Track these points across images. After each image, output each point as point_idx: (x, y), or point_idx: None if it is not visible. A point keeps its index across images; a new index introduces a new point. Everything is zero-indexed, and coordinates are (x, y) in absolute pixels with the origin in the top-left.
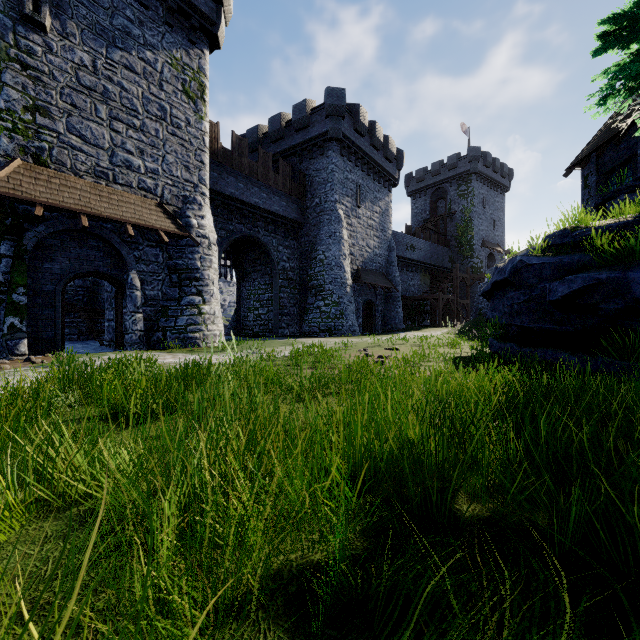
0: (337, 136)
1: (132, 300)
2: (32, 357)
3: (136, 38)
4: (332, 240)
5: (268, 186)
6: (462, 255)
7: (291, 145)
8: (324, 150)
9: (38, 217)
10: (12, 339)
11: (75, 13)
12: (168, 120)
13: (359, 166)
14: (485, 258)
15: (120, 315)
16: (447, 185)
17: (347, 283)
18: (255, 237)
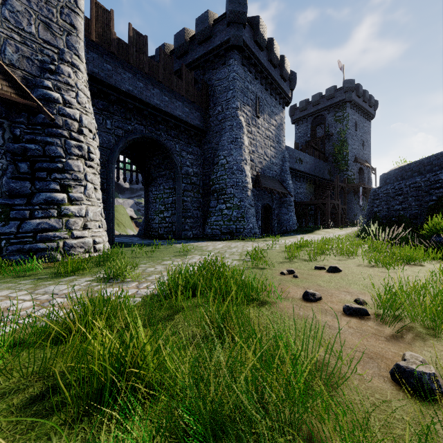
0: (238, 43)
1: None
2: None
3: None
4: (233, 145)
5: (170, 90)
6: (338, 169)
7: (194, 58)
8: (226, 59)
9: None
10: None
11: None
12: None
13: (258, 79)
14: (357, 171)
15: None
16: (325, 112)
17: (248, 187)
18: (156, 139)
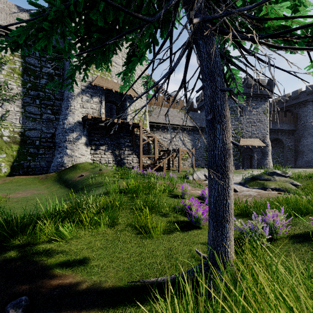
0: (311, 100)
1: (255, 159)
2: (245, 169)
3: (255, 108)
4: (309, 135)
5: (282, 122)
6: None
7: (290, 104)
8: (305, 105)
9: (245, 148)
10: (240, 166)
11: (246, 110)
12: (260, 121)
13: None
14: None
15: (251, 162)
16: None
17: None
18: (278, 138)
